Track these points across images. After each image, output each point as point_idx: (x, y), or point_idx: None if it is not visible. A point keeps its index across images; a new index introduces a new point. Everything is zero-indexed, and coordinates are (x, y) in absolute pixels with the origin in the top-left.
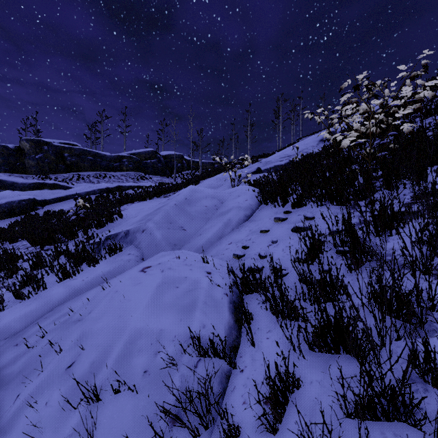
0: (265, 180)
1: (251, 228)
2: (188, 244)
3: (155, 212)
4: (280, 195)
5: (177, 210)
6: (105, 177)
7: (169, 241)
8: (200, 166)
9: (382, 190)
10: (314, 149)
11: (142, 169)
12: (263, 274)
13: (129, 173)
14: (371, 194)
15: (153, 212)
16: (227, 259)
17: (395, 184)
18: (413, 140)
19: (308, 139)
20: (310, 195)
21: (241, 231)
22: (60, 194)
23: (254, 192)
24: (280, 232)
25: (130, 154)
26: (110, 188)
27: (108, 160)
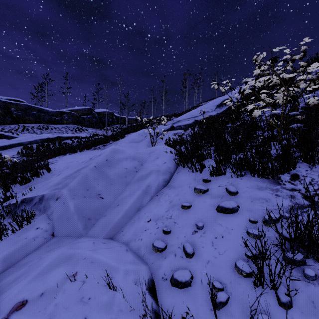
0: (180, 140)
1: (171, 198)
2: (103, 219)
3: (73, 175)
4: (197, 159)
5: (96, 173)
6: (47, 129)
7: (83, 214)
8: (126, 121)
9: (301, 163)
10: (212, 112)
11: (79, 122)
12: (193, 293)
13: (68, 126)
14: (292, 167)
15: (72, 174)
16: (145, 250)
17: (317, 158)
18: (316, 112)
19: (208, 104)
20: (231, 166)
21: (160, 202)
22: (4, 143)
23: (171, 154)
24: (203, 210)
25: (69, 110)
26: (51, 138)
27: (50, 115)
